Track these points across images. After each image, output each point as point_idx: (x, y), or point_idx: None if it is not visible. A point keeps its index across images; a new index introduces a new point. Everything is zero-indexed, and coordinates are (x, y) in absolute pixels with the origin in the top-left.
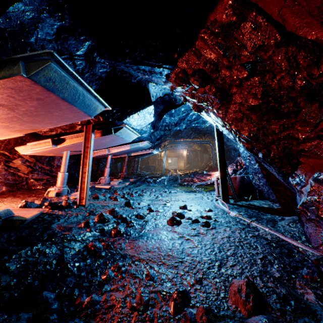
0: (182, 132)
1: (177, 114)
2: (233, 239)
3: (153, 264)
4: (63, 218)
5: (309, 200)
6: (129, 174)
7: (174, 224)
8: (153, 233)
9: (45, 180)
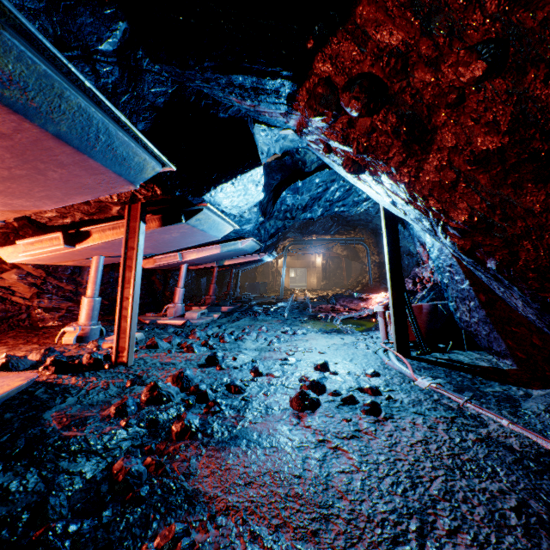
0: (315, 224)
1: (307, 190)
2: (438, 448)
3: (258, 524)
4: (75, 395)
5: None
6: (222, 298)
7: (306, 409)
8: (261, 430)
9: (63, 311)
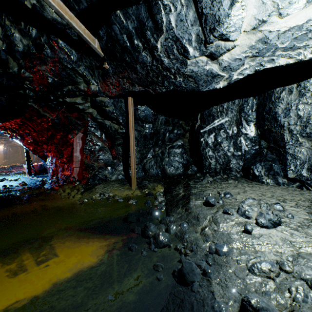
0: None
1: None
2: (26, 181)
3: None
4: None
5: (48, 167)
6: None
7: None
8: None
9: None
